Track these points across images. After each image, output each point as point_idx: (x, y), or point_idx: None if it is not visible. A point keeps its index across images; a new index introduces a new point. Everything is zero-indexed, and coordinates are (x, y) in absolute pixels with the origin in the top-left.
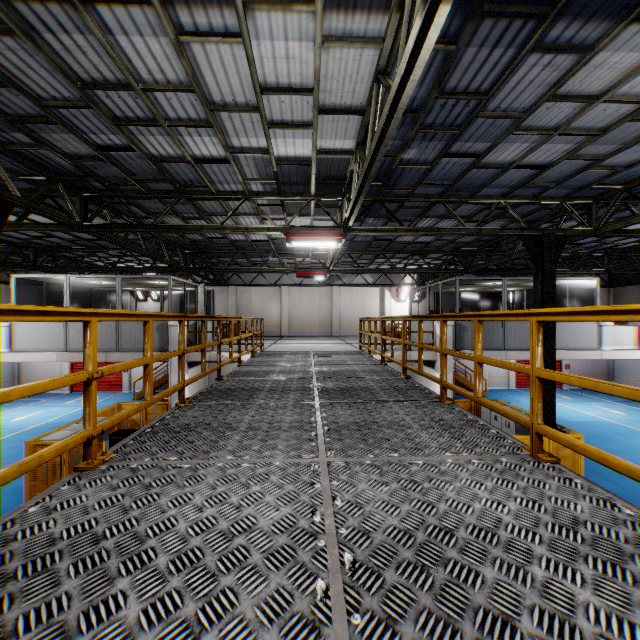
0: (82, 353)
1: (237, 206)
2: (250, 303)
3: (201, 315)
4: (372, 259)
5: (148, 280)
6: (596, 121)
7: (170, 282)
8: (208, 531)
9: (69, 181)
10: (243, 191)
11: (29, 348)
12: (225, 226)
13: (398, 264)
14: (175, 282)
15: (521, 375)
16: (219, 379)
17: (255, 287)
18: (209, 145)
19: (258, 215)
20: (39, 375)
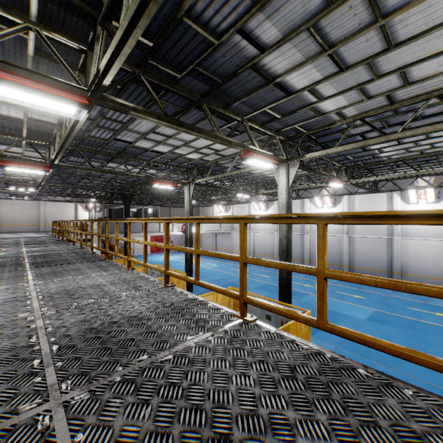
0: None
1: None
2: None
3: None
4: (66, 189)
5: None
6: (121, 170)
7: None
8: (2, 251)
9: None
10: None
11: None
12: None
13: (84, 192)
14: None
15: (153, 247)
16: None
17: None
18: None
19: None
20: None
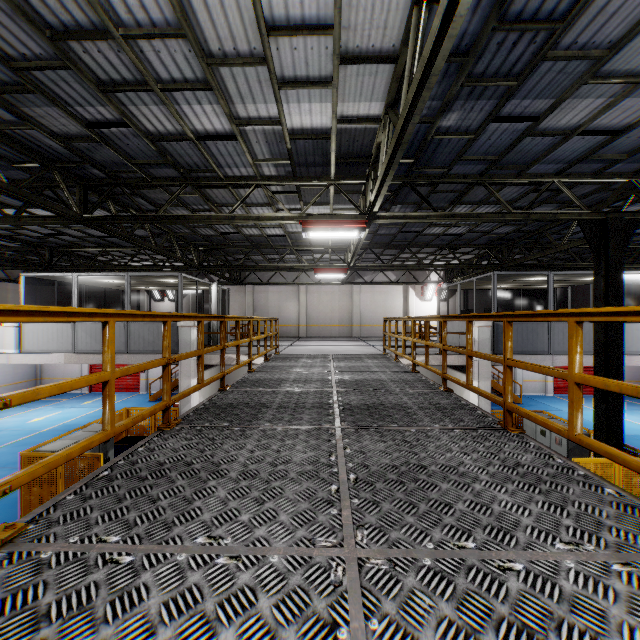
0: (90, 355)
1: (248, 193)
2: (267, 302)
3: (195, 314)
4: (396, 255)
5: (158, 278)
6: None
7: (180, 280)
8: None
9: (66, 169)
10: (254, 176)
11: (38, 349)
12: (234, 215)
13: (424, 260)
14: (187, 280)
15: (559, 380)
16: (222, 390)
17: (272, 286)
18: (211, 116)
19: (272, 205)
20: (59, 375)
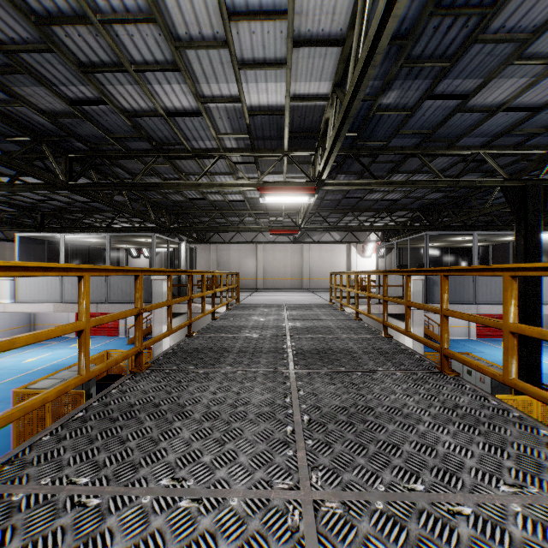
0: (76, 304)
1: (212, 163)
2: (229, 259)
3: (165, 269)
4: (340, 217)
5: (135, 238)
6: None
7: (153, 239)
8: None
9: (53, 142)
10: (217, 148)
11: (30, 299)
12: (200, 183)
13: (364, 222)
14: (159, 239)
15: (481, 326)
16: (189, 336)
17: (233, 245)
18: (179, 95)
19: (233, 174)
20: (50, 321)
